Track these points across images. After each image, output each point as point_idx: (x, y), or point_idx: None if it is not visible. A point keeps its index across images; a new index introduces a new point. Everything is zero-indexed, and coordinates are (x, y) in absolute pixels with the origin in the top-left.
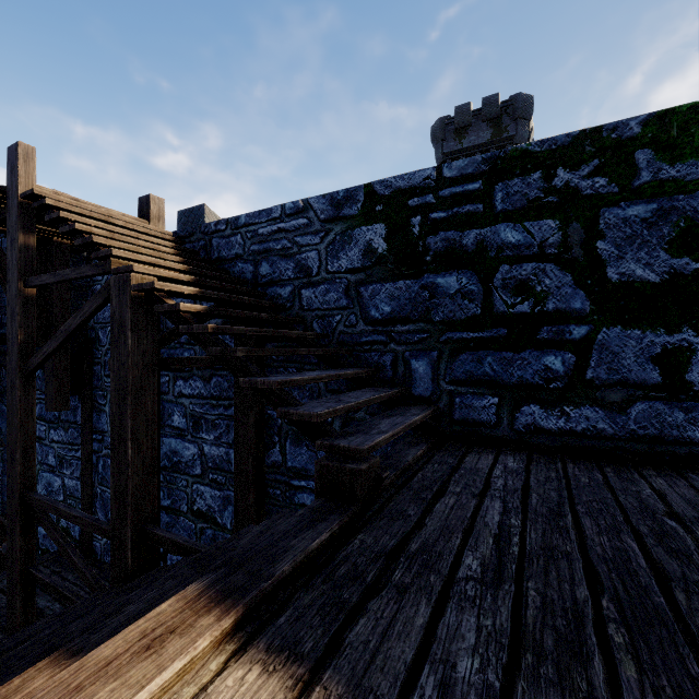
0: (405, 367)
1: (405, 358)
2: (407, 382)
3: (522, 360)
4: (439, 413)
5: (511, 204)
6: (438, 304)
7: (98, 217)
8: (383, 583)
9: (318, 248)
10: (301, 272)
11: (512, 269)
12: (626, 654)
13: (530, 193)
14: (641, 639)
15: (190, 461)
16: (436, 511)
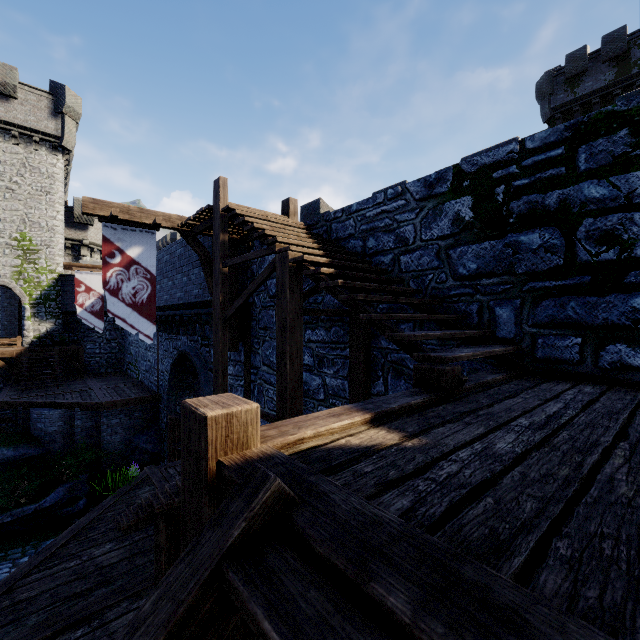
0: (490, 314)
1: (490, 306)
2: (492, 327)
3: (607, 304)
4: (522, 352)
5: (595, 163)
6: (521, 258)
7: (262, 218)
8: (457, 421)
9: (413, 222)
10: (400, 242)
11: (596, 221)
12: (621, 457)
13: (615, 150)
14: (639, 456)
15: (316, 389)
16: (504, 403)
